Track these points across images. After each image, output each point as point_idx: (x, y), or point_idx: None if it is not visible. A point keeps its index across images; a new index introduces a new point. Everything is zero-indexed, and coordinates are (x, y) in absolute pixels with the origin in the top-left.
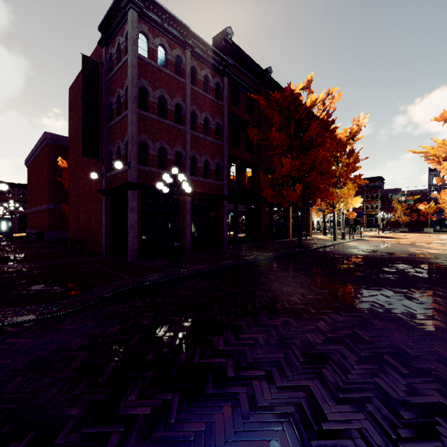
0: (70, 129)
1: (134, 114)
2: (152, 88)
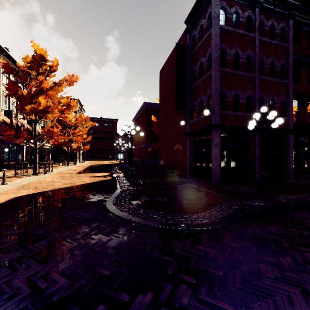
0: (160, 97)
1: (217, 72)
2: (229, 48)
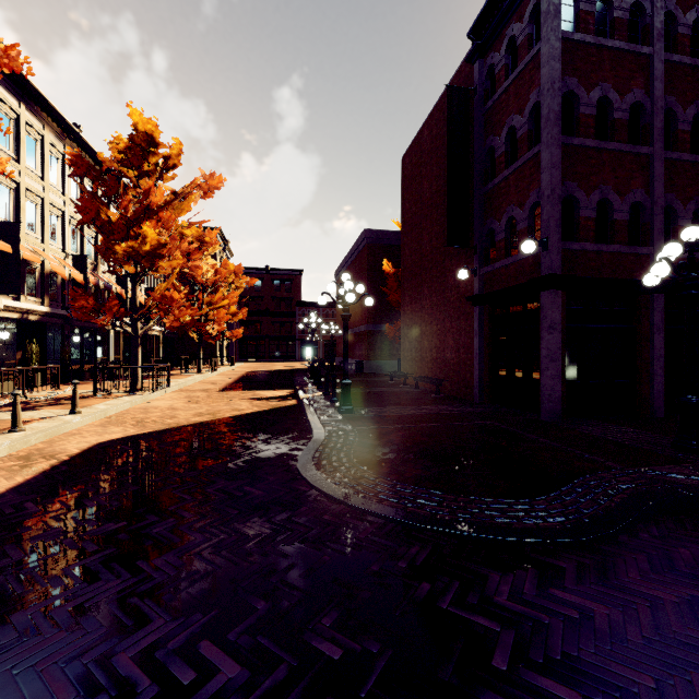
0: (404, 215)
1: (555, 148)
2: (584, 88)
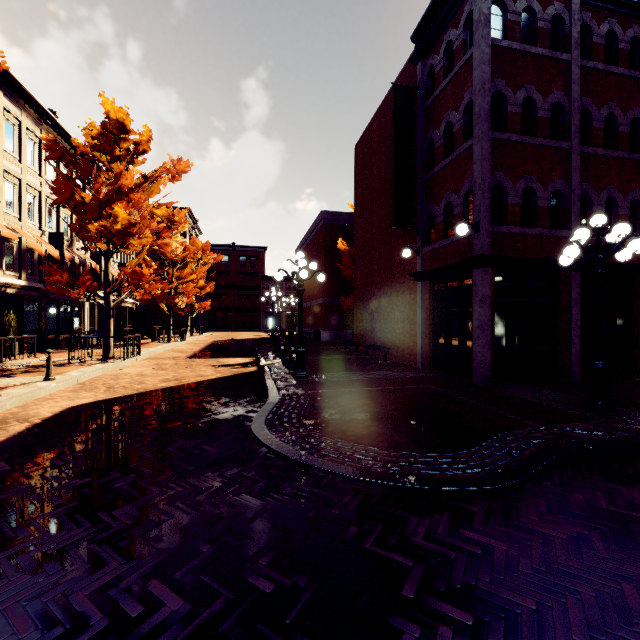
0: (356, 199)
1: (485, 142)
2: (511, 89)
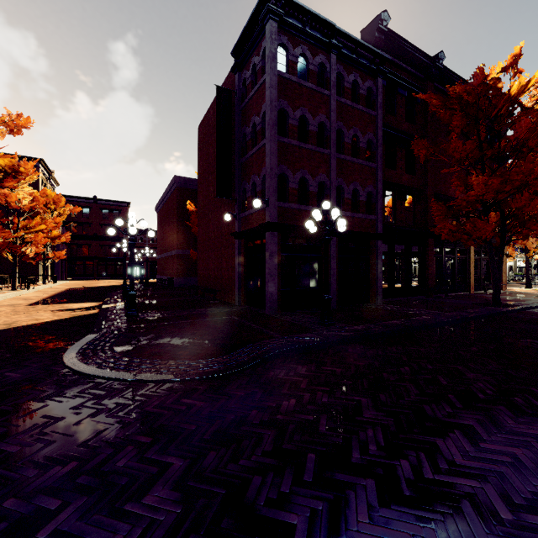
0: (199, 170)
1: (273, 143)
2: (292, 108)
